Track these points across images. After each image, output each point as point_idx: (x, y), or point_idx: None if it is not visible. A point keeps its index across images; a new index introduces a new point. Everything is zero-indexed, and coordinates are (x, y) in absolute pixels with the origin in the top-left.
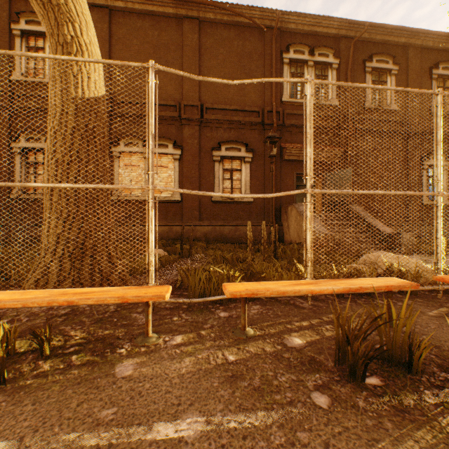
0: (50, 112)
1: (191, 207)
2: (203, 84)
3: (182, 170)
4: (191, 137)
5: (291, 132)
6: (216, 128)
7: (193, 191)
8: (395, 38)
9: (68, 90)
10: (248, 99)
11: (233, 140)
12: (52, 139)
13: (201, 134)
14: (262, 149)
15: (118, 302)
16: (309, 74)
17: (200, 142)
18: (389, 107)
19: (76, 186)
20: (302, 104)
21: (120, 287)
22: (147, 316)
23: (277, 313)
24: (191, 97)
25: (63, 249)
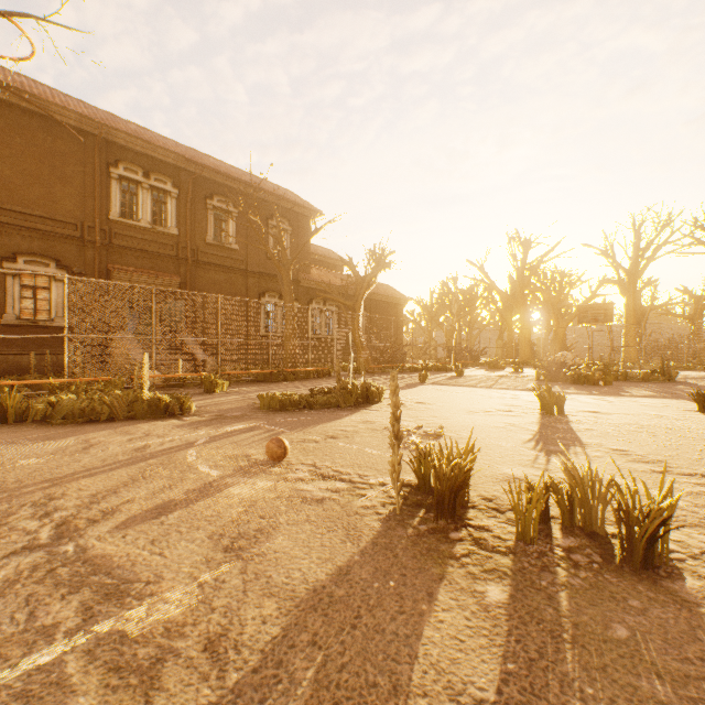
0: None
1: None
2: None
3: None
4: None
5: (123, 254)
6: (10, 233)
7: None
8: (235, 185)
9: None
10: (62, 207)
11: (37, 253)
12: None
13: None
14: (82, 267)
15: None
16: (145, 196)
17: None
18: (231, 246)
19: None
20: (137, 226)
21: None
22: None
23: None
24: None
25: None
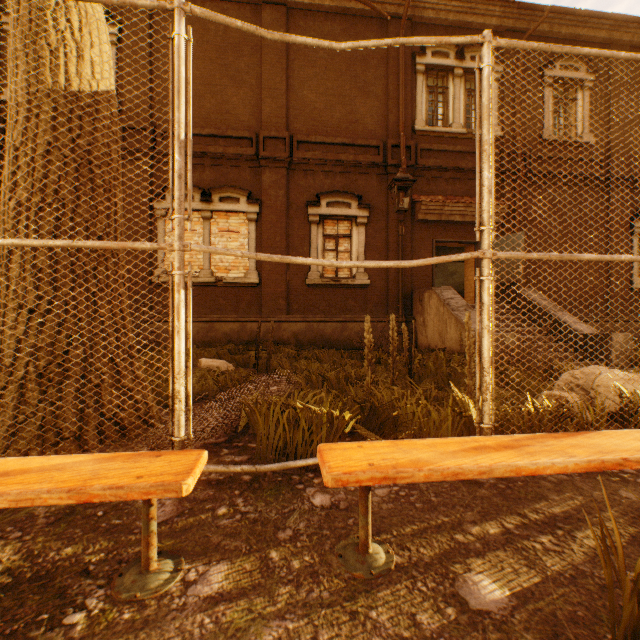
0: (9, 117)
1: (275, 293)
2: (292, 105)
3: (260, 237)
4: (274, 187)
5: (428, 179)
6: (313, 171)
7: (263, 255)
8: (590, 31)
9: (39, 75)
10: (362, 127)
11: (339, 190)
12: (11, 165)
13: (290, 181)
14: (383, 203)
15: (68, 501)
16: (456, 88)
17: (288, 194)
18: (581, 139)
19: (27, 242)
20: (446, 135)
21: (93, 457)
22: (147, 524)
23: (429, 499)
24: (275, 125)
25: (27, 365)
